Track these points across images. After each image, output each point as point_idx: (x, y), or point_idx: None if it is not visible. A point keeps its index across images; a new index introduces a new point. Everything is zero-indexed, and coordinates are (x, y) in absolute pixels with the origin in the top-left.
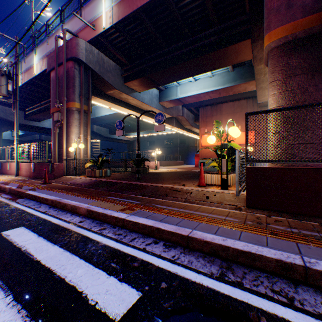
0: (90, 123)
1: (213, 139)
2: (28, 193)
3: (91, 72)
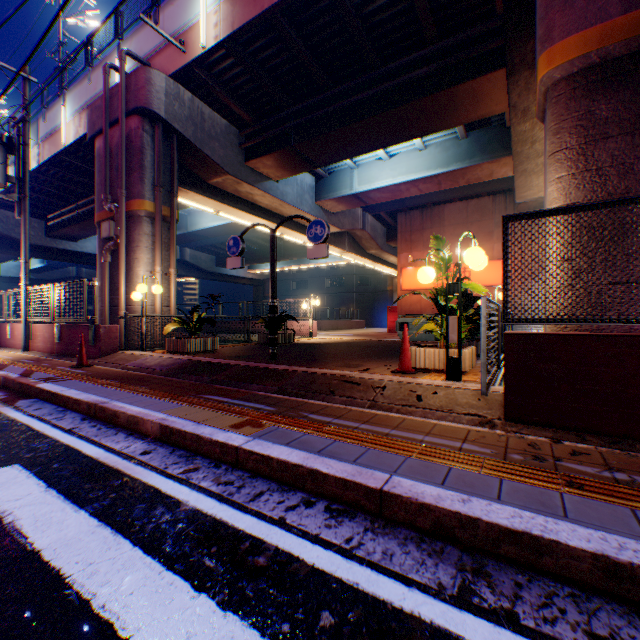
0: (175, 243)
1: (429, 273)
2: (42, 389)
3: (178, 138)
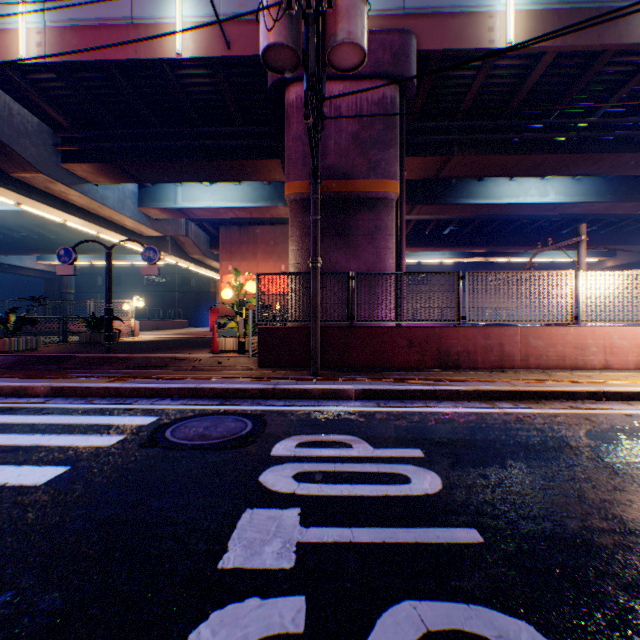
0: None
1: (229, 293)
2: None
3: None
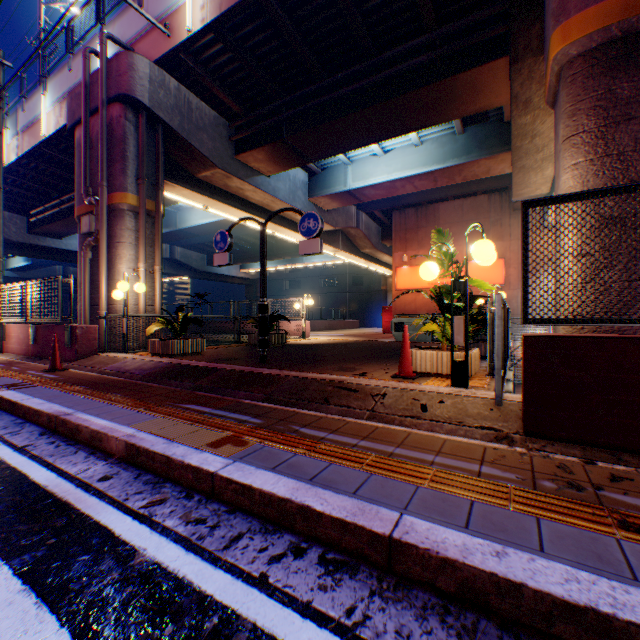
0: (160, 239)
1: (433, 269)
2: (1, 397)
3: (163, 128)
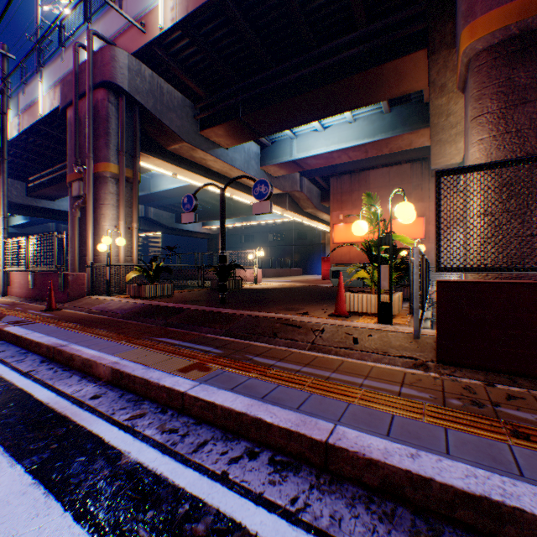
0: (137, 201)
1: (363, 226)
2: (8, 332)
3: (140, 109)
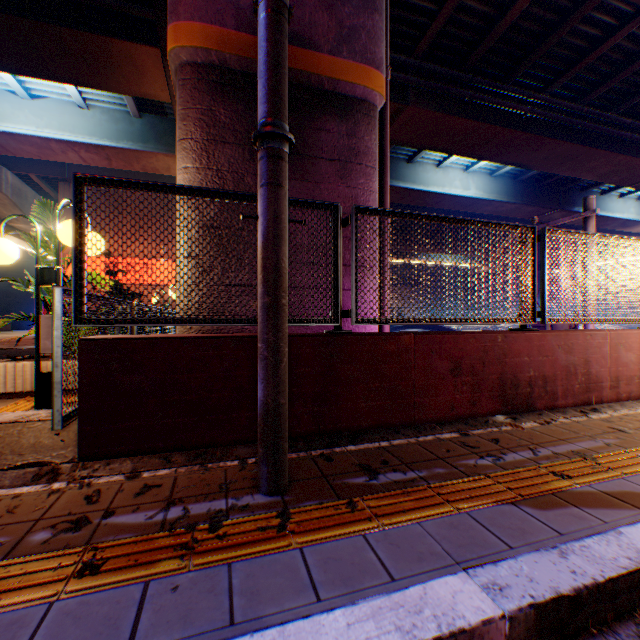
0: None
1: (6, 249)
2: None
3: None
